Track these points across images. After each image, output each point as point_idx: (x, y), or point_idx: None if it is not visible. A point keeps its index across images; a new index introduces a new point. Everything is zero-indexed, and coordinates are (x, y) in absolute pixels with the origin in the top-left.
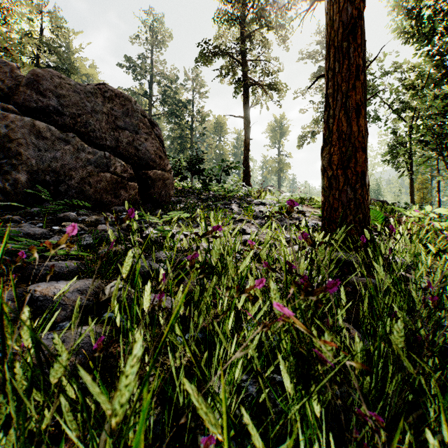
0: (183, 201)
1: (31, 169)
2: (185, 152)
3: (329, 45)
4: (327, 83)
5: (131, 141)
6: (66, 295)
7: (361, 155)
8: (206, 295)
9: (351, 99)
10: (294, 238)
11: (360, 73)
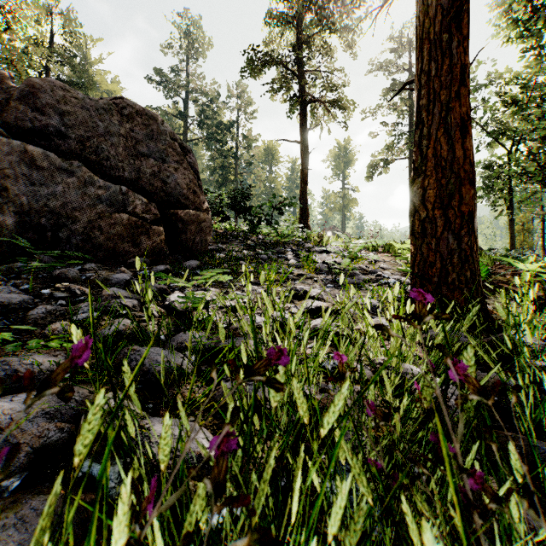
0: (224, 249)
1: (21, 209)
2: (228, 186)
3: (421, 39)
4: (419, 91)
5: (157, 171)
6: (22, 425)
7: (468, 189)
8: (256, 504)
9: (454, 113)
10: (375, 304)
11: (467, 77)
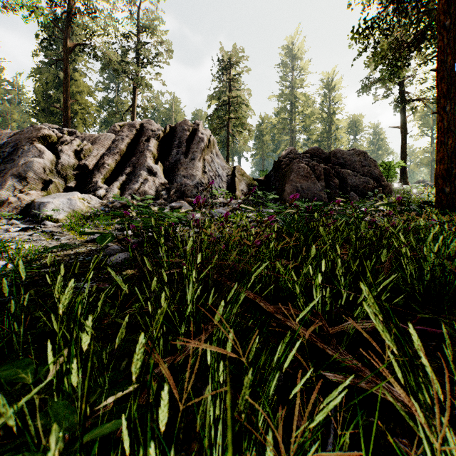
0: None
1: (349, 186)
2: None
3: None
4: None
5: (368, 170)
6: None
7: None
8: None
9: None
10: None
11: None
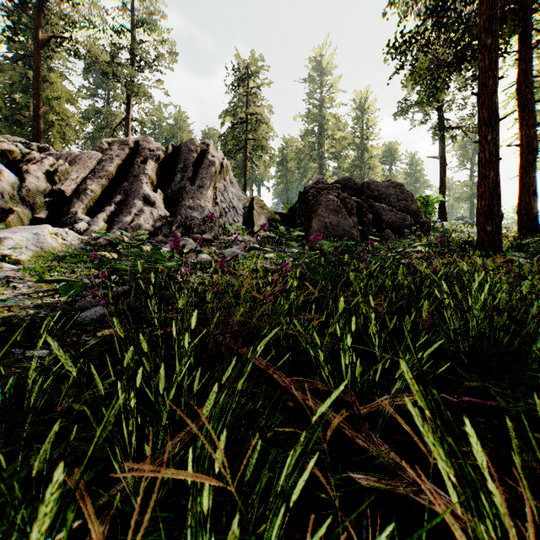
0: None
1: (384, 223)
2: None
3: (520, 167)
4: (519, 182)
5: (405, 205)
6: None
7: (534, 210)
8: None
9: (529, 190)
10: None
11: (534, 180)
